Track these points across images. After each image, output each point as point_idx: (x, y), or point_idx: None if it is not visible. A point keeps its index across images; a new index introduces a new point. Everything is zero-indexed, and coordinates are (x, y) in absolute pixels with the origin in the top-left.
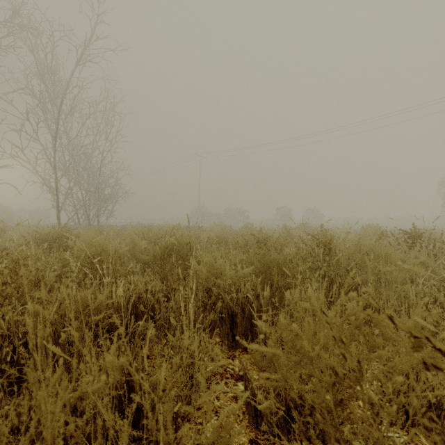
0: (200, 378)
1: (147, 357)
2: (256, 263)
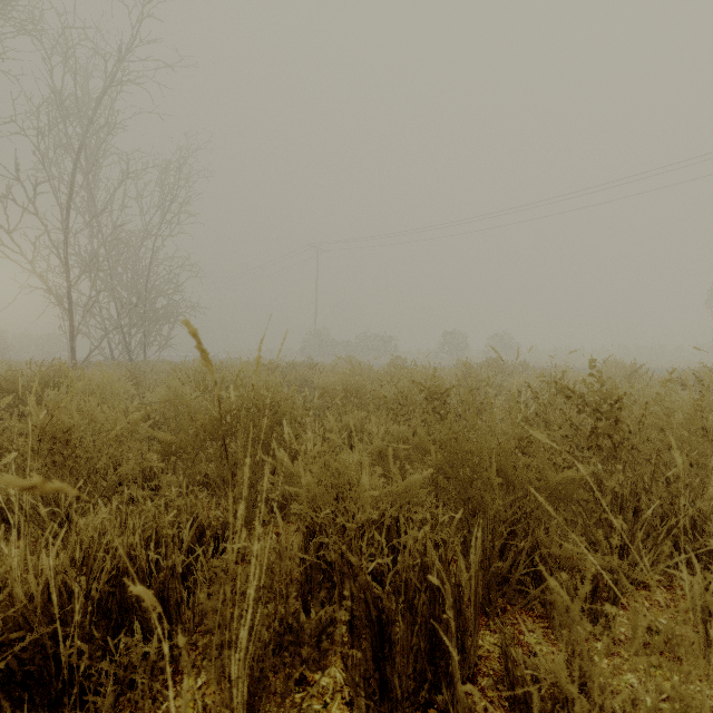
0: None
1: None
2: (436, 460)
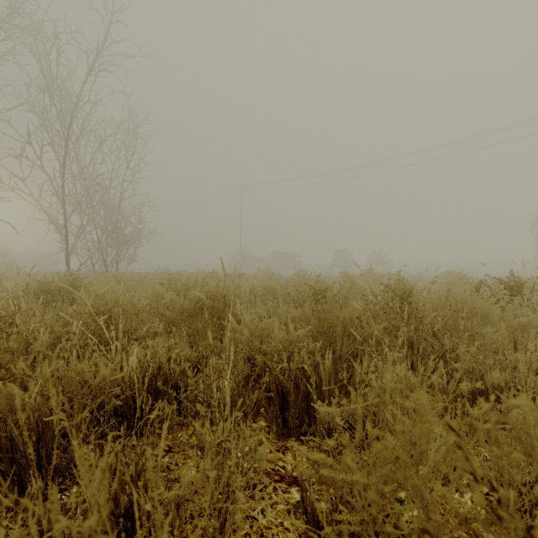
0: (238, 494)
1: (168, 450)
2: (313, 323)
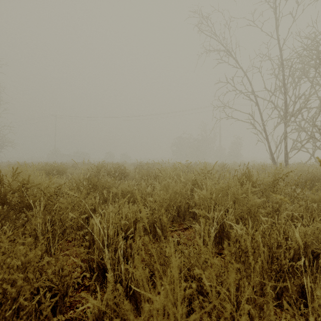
0: None
1: None
2: None
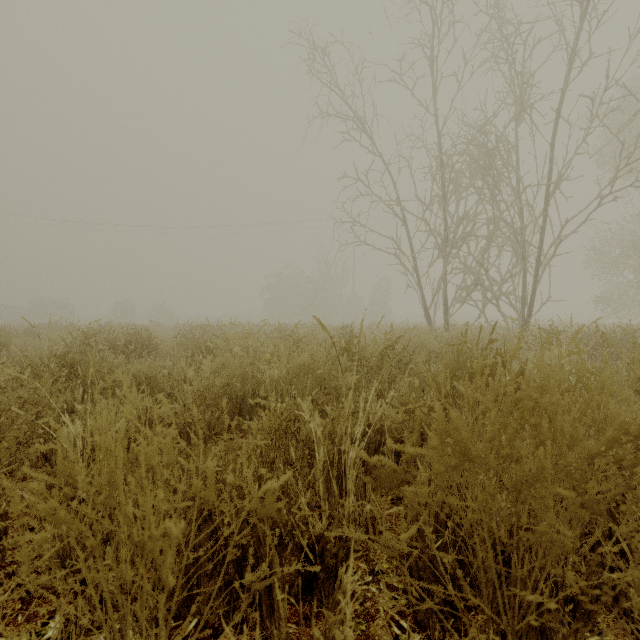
0: None
1: None
2: None
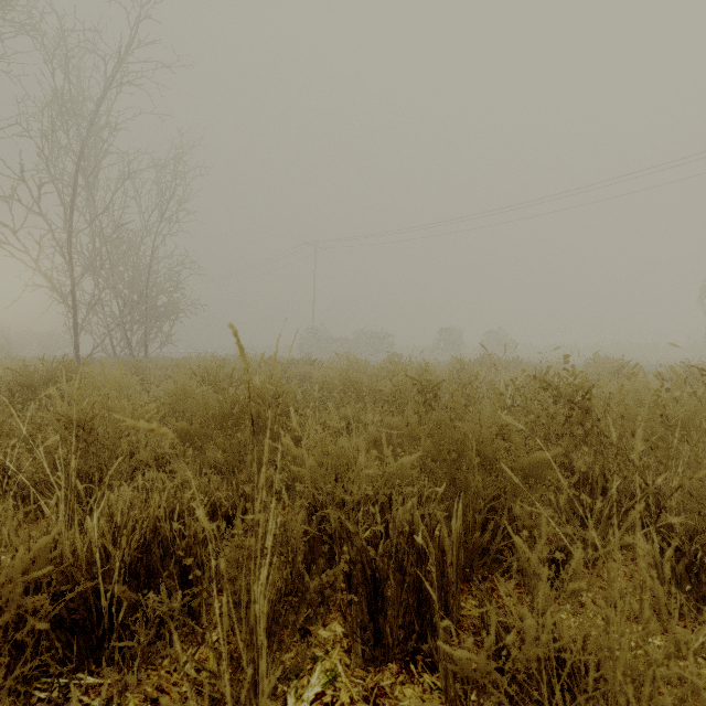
0: None
1: (156, 698)
2: (425, 444)
